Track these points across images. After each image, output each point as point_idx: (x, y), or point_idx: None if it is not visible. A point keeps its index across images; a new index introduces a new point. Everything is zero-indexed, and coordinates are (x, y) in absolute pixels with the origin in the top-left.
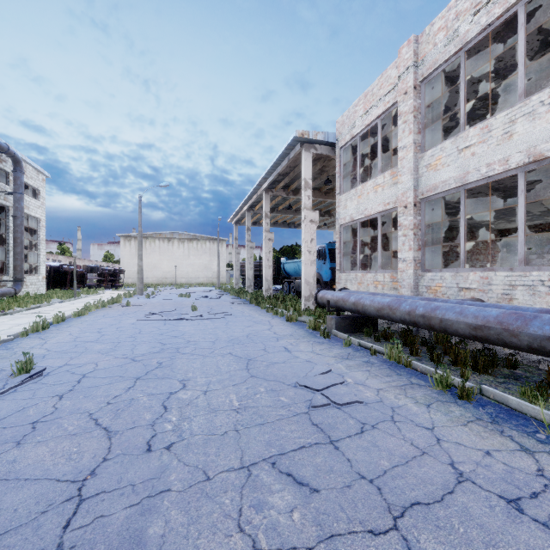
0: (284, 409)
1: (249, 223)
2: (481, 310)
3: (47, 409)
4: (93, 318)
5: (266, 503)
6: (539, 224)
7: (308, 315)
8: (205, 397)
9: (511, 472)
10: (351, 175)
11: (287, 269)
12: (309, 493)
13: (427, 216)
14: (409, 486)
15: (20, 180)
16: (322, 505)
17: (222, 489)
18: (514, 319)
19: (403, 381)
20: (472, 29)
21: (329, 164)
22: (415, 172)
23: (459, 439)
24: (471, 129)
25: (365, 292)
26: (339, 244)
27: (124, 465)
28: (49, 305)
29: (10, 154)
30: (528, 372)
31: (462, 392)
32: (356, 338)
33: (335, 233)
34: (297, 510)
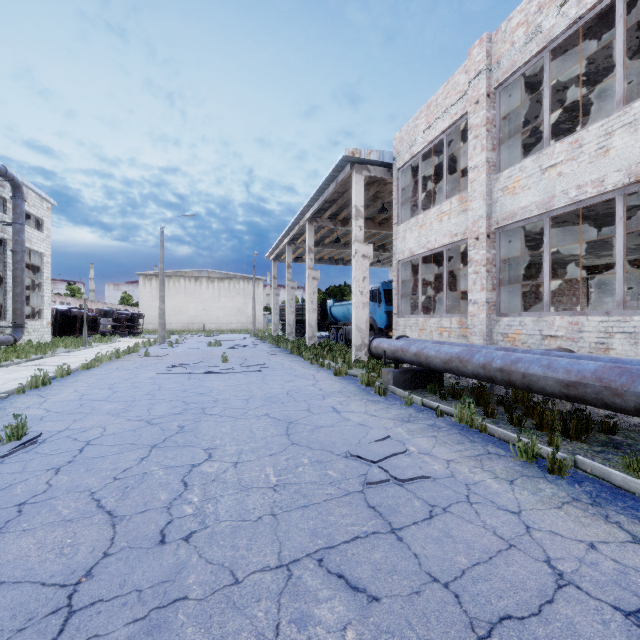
0: (332, 486)
1: (290, 258)
2: (575, 363)
3: (39, 486)
4: (104, 371)
5: (311, 616)
6: (633, 260)
7: (359, 368)
8: (235, 471)
9: (625, 572)
10: (410, 202)
11: (334, 313)
12: (367, 603)
13: (503, 249)
14: (495, 593)
15: (20, 208)
16: (384, 620)
17: (254, 597)
18: (617, 374)
19: (478, 449)
20: (558, 24)
21: (384, 189)
22: (488, 196)
23: (554, 527)
24: (557, 144)
25: (429, 341)
26: (396, 283)
27: (129, 562)
28: (54, 355)
29: (9, 177)
30: (629, 438)
31: (553, 464)
32: (418, 395)
33: (391, 271)
34: (352, 628)
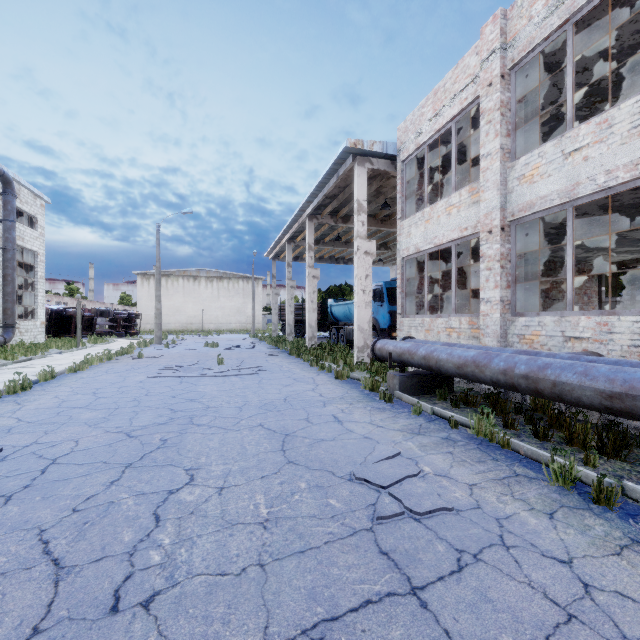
0: (335, 522)
1: (290, 257)
2: (618, 371)
3: None
4: (92, 374)
5: None
6: None
7: (362, 371)
8: (219, 499)
9: None
10: (415, 196)
11: (335, 313)
12: None
13: (518, 243)
14: None
15: (11, 204)
16: None
17: None
18: None
19: (503, 470)
20: None
21: (387, 184)
22: (503, 186)
23: (619, 585)
24: (582, 125)
25: (437, 342)
26: (400, 281)
27: None
28: (43, 357)
29: None
30: None
31: (599, 493)
32: (426, 402)
33: (392, 270)
34: None
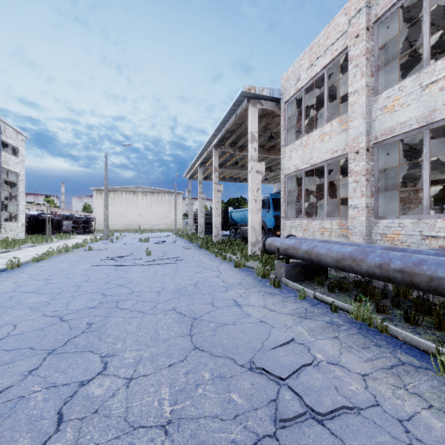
0: (237, 425)
1: (201, 177)
2: None
3: None
4: (50, 263)
5: None
6: None
7: (254, 260)
8: (126, 393)
9: None
10: (294, 128)
11: (234, 217)
12: None
13: (380, 161)
14: None
15: None
16: None
17: None
18: None
19: (389, 358)
20: None
21: (273, 121)
22: (368, 116)
23: None
24: (439, 61)
25: (315, 239)
26: (283, 193)
27: None
28: (19, 249)
29: None
30: None
31: None
32: (307, 287)
33: (274, 186)
34: None
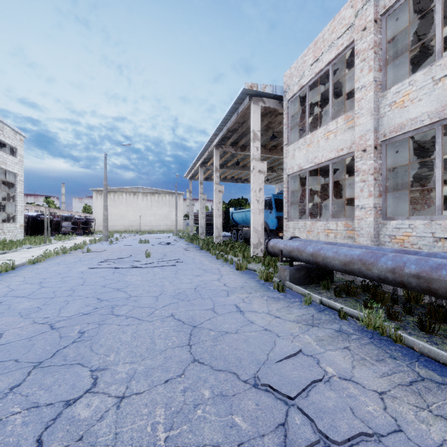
0: None
1: (202, 177)
2: None
3: None
4: (46, 265)
5: None
6: None
7: (256, 263)
8: (116, 416)
9: None
10: (298, 127)
11: (235, 218)
12: None
13: (388, 160)
14: None
15: None
16: None
17: None
18: None
19: (406, 372)
20: None
21: (275, 120)
22: (376, 112)
23: None
24: None
25: (320, 241)
26: (286, 193)
27: None
28: (16, 251)
29: None
30: None
31: None
32: (313, 291)
33: (276, 187)
34: None
